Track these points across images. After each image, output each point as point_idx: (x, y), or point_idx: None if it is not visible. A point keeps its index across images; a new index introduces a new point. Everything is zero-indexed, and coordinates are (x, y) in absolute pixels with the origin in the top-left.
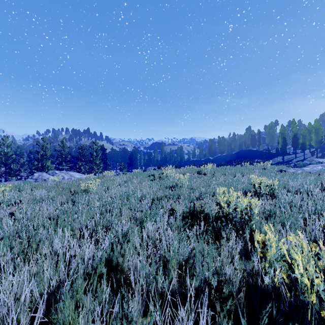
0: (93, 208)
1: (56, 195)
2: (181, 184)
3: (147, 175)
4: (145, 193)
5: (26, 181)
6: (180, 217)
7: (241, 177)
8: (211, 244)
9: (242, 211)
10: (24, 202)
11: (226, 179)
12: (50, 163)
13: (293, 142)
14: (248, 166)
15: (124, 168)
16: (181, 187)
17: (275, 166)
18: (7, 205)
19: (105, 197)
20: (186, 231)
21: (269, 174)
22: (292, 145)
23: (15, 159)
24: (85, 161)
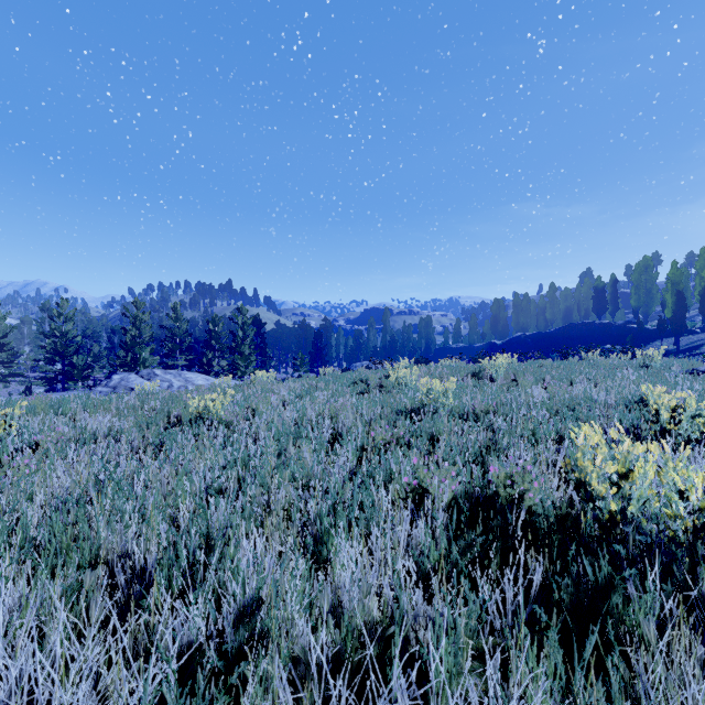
0: (194, 475)
1: (126, 428)
2: (434, 405)
3: (351, 382)
4: (343, 429)
5: (94, 390)
6: (446, 515)
7: (593, 389)
8: (571, 638)
9: (686, 519)
10: (47, 446)
11: (558, 394)
12: (149, 353)
13: (702, 303)
14: (601, 360)
15: (302, 364)
16: (436, 412)
17: (672, 360)
18: (10, 452)
19: (235, 440)
20: (468, 572)
21: (671, 381)
22: (701, 310)
23: (85, 346)
24: (220, 350)
